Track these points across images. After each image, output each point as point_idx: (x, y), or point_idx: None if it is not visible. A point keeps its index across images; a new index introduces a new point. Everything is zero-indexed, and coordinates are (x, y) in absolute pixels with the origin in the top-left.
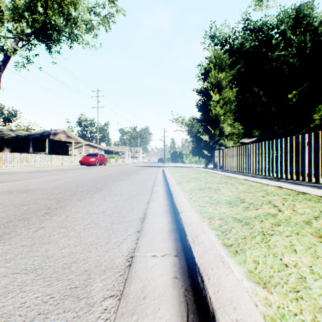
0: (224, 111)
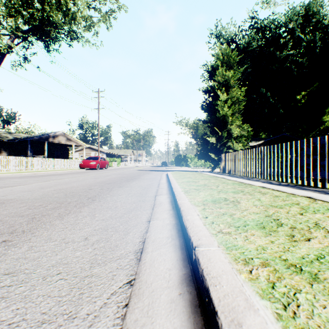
0: (232, 112)
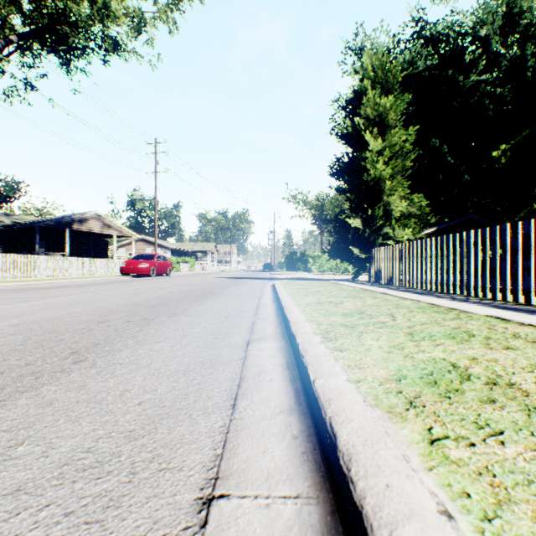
0: (392, 172)
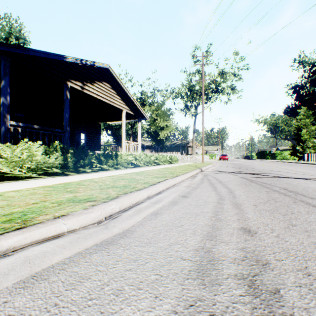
0: (308, 136)
